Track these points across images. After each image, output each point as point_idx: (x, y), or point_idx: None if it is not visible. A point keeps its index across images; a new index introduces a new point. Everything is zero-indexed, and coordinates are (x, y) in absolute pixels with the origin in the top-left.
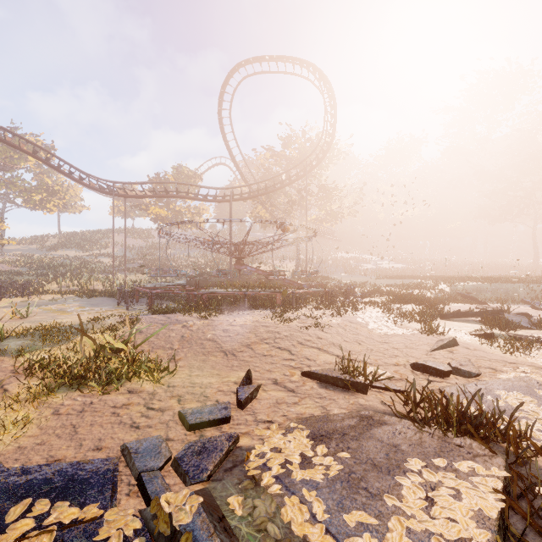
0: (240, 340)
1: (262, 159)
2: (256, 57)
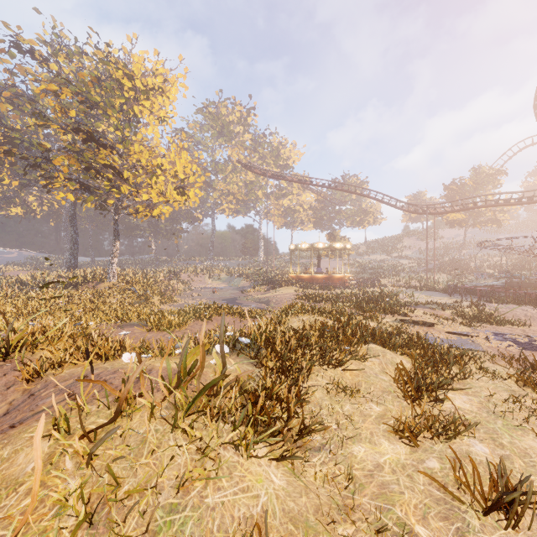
0: None
1: None
2: None
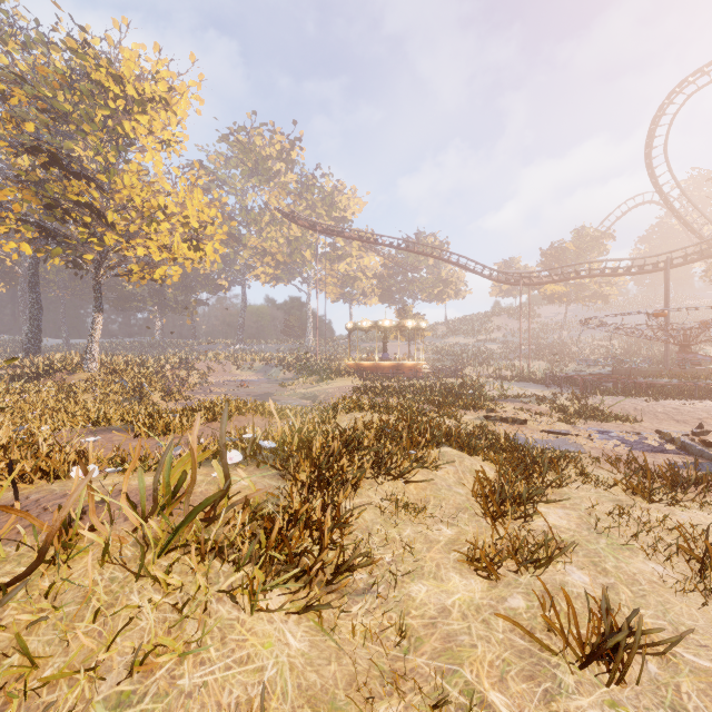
0: (690, 415)
1: None
2: None
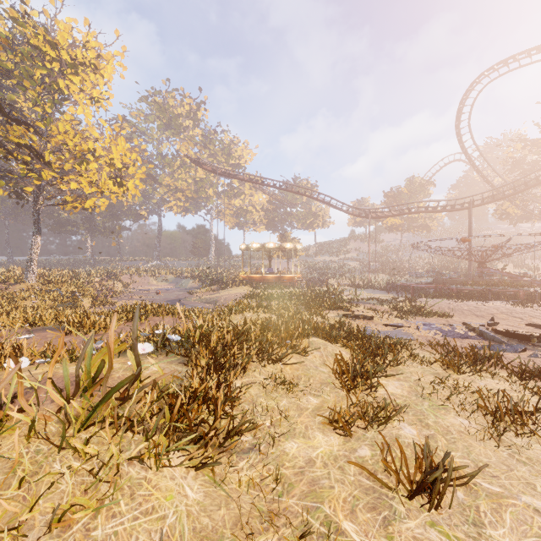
0: (486, 312)
1: (510, 153)
2: (500, 61)
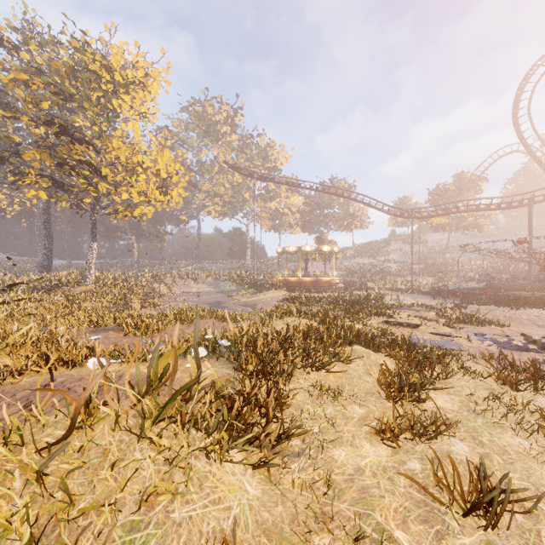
0: None
1: None
2: None
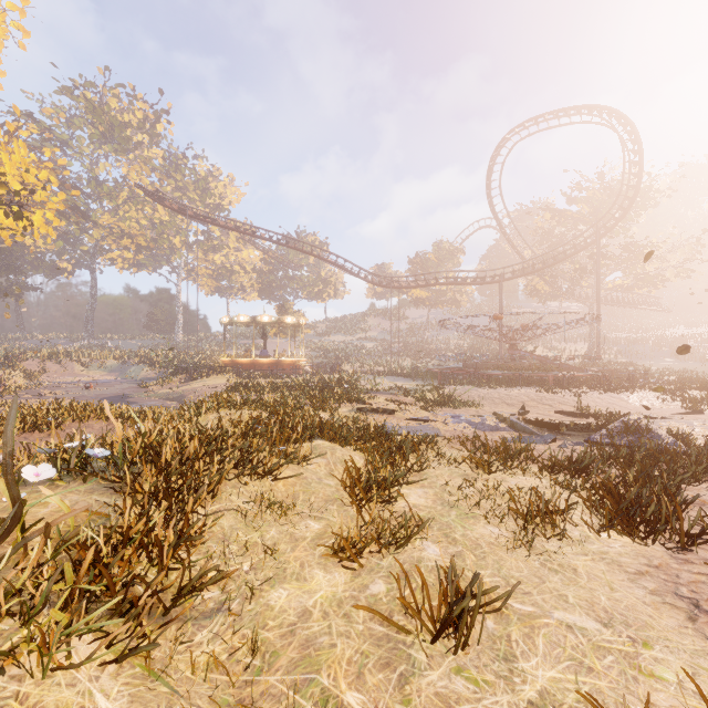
0: (517, 399)
1: (540, 222)
2: (531, 118)
